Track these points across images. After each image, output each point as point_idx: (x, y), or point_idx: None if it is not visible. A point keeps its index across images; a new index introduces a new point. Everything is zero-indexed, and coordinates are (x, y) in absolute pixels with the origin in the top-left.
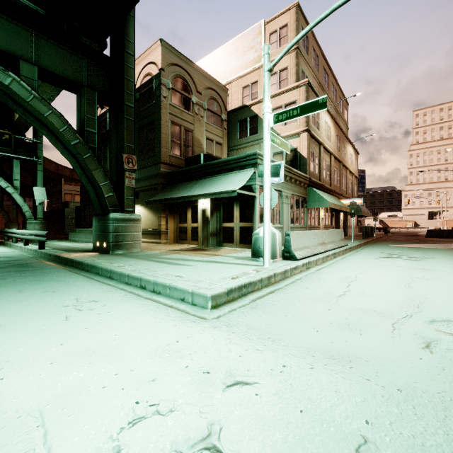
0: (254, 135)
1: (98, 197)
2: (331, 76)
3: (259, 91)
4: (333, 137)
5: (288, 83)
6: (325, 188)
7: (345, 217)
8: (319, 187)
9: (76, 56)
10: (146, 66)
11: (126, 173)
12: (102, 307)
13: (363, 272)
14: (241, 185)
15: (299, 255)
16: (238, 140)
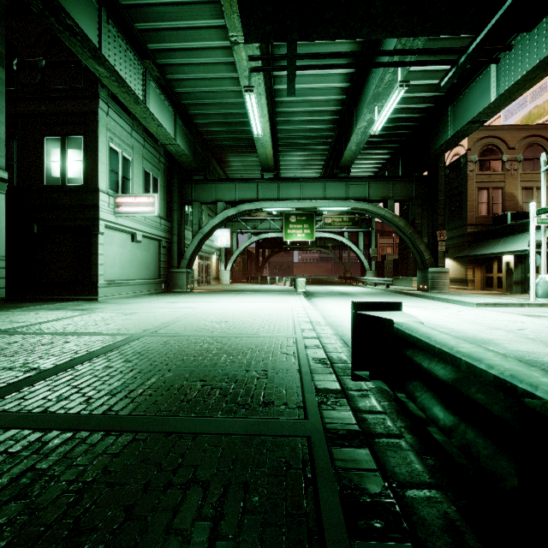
0: None
1: (421, 259)
2: None
3: None
4: None
5: None
6: None
7: None
8: None
9: (409, 183)
10: (454, 148)
11: (438, 243)
12: (433, 303)
13: None
14: None
15: None
16: None
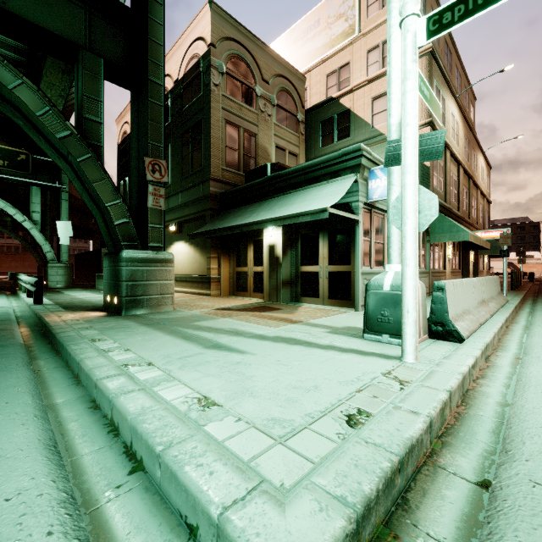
0: (344, 139)
1: (107, 226)
2: (455, 54)
3: (351, 77)
4: (462, 140)
5: None
6: (454, 214)
7: (474, 258)
8: (446, 212)
9: (70, 2)
10: (191, 46)
11: (150, 188)
12: None
13: None
14: (334, 201)
15: (463, 331)
16: (321, 149)
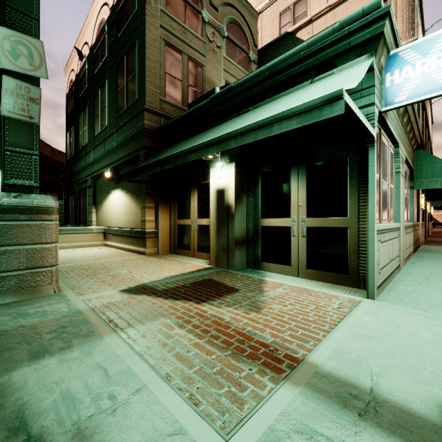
0: None
1: None
2: None
3: (308, 10)
4: None
5: None
6: None
7: None
8: None
9: None
10: None
11: (6, 82)
12: None
13: None
14: (345, 89)
15: None
16: None
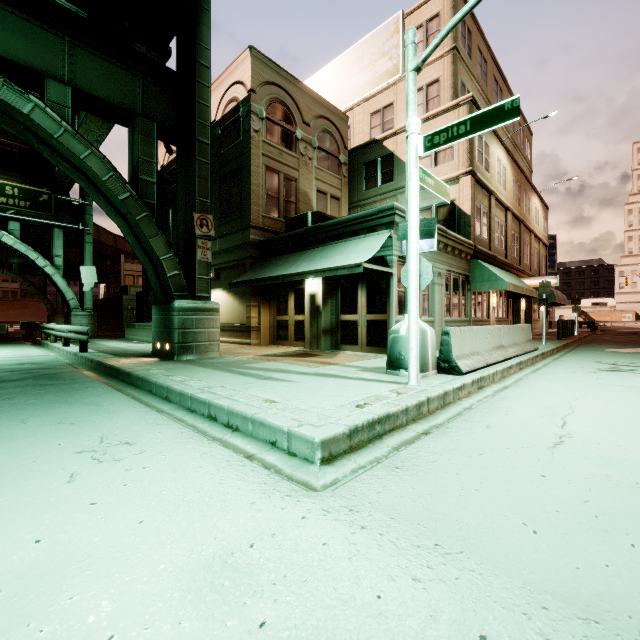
0: (388, 184)
1: (159, 277)
2: (506, 91)
3: (395, 118)
4: (510, 183)
5: (440, 103)
6: (499, 261)
7: (527, 306)
8: (489, 260)
9: (126, 71)
10: (229, 89)
11: (198, 242)
12: (137, 456)
13: (581, 398)
14: (369, 256)
15: (464, 367)
16: (364, 192)
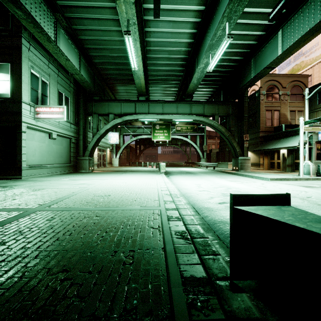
0: None
1: (234, 151)
2: None
3: None
4: None
5: None
6: None
7: None
8: None
9: (227, 105)
10: (252, 86)
11: (244, 142)
12: (244, 178)
13: None
14: None
15: None
16: (318, 105)
